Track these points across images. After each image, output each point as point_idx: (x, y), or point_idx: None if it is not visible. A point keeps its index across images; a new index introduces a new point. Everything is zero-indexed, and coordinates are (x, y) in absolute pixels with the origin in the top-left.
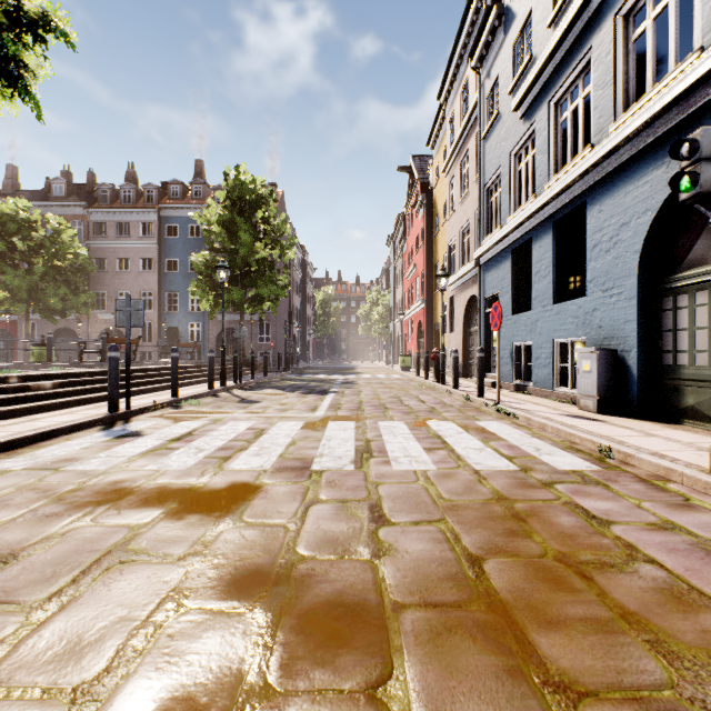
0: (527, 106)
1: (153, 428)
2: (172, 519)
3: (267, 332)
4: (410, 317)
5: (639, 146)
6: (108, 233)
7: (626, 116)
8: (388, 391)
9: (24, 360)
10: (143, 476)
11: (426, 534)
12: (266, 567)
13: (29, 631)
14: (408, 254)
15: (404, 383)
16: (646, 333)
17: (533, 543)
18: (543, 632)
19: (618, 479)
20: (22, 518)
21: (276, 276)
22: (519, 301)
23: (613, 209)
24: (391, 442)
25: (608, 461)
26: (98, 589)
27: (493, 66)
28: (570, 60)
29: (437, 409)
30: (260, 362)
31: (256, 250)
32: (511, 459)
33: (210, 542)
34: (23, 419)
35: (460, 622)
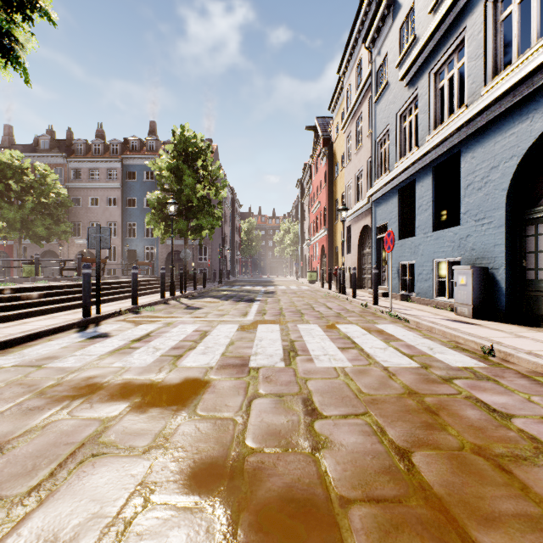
0: (411, 76)
1: (118, 330)
2: (137, 412)
3: (204, 254)
4: (315, 242)
5: (507, 104)
6: (82, 178)
7: (495, 81)
8: (301, 300)
9: (18, 275)
10: (111, 372)
11: (355, 427)
12: (220, 460)
13: (9, 529)
14: (313, 194)
15: (313, 293)
16: (511, 254)
17: (450, 436)
18: (483, 530)
19: (504, 375)
20: (9, 411)
21: (212, 210)
22: (404, 229)
23: (484, 155)
24: (311, 342)
25: (491, 359)
26: (73, 483)
27: (383, 45)
28: (447, 39)
29: (342, 314)
30: (200, 277)
31: (196, 190)
32: (411, 357)
33: (170, 435)
34: (15, 323)
35: (404, 519)
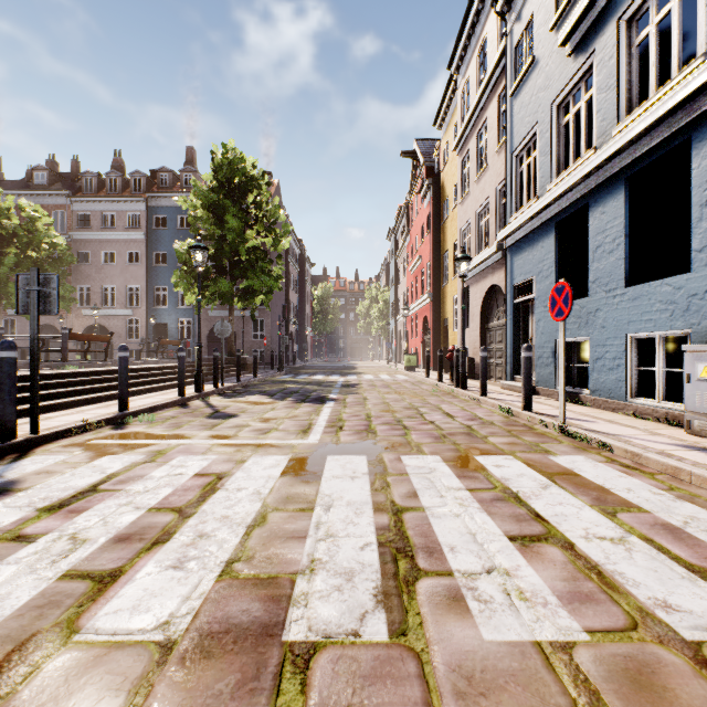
0: (581, 34)
1: (46, 472)
2: None
3: (262, 329)
4: (414, 312)
5: None
6: (92, 224)
7: None
8: (399, 398)
9: None
10: None
11: None
12: None
13: None
14: (411, 246)
15: (415, 387)
16: None
17: None
18: None
19: None
20: None
21: (268, 266)
22: None
23: None
24: (440, 516)
25: None
26: None
27: (526, 4)
28: None
29: (476, 429)
30: (251, 362)
31: (245, 237)
32: None
33: None
34: None
35: None
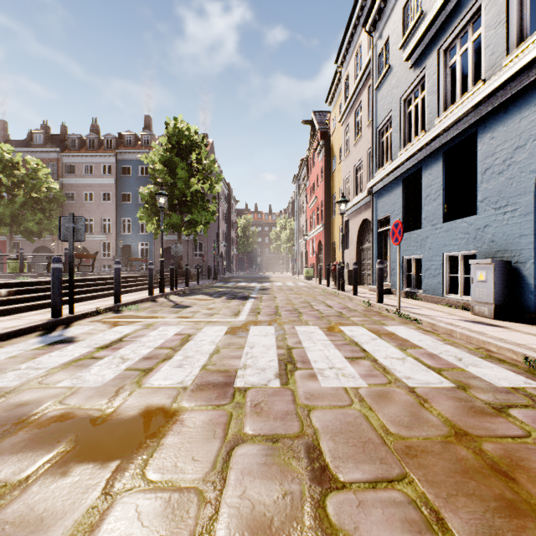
0: (417, 55)
1: (88, 333)
2: (54, 475)
3: (200, 250)
4: (312, 237)
5: None
6: (76, 173)
7: (521, 48)
8: (298, 297)
9: None
10: (51, 396)
11: (393, 511)
12: None
13: None
14: (310, 189)
15: (310, 290)
16: None
17: None
18: None
19: None
20: None
21: (206, 204)
22: (408, 222)
23: (507, 134)
24: (312, 350)
25: None
26: None
27: (385, 28)
28: (460, 9)
29: (344, 313)
30: (194, 273)
31: (190, 184)
32: (439, 371)
33: (88, 531)
34: None
35: None
